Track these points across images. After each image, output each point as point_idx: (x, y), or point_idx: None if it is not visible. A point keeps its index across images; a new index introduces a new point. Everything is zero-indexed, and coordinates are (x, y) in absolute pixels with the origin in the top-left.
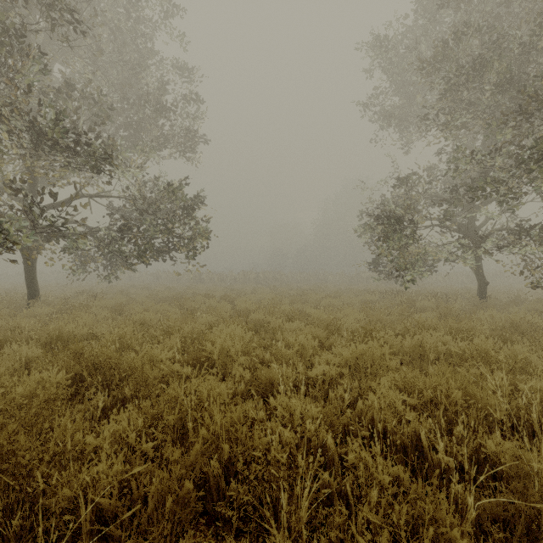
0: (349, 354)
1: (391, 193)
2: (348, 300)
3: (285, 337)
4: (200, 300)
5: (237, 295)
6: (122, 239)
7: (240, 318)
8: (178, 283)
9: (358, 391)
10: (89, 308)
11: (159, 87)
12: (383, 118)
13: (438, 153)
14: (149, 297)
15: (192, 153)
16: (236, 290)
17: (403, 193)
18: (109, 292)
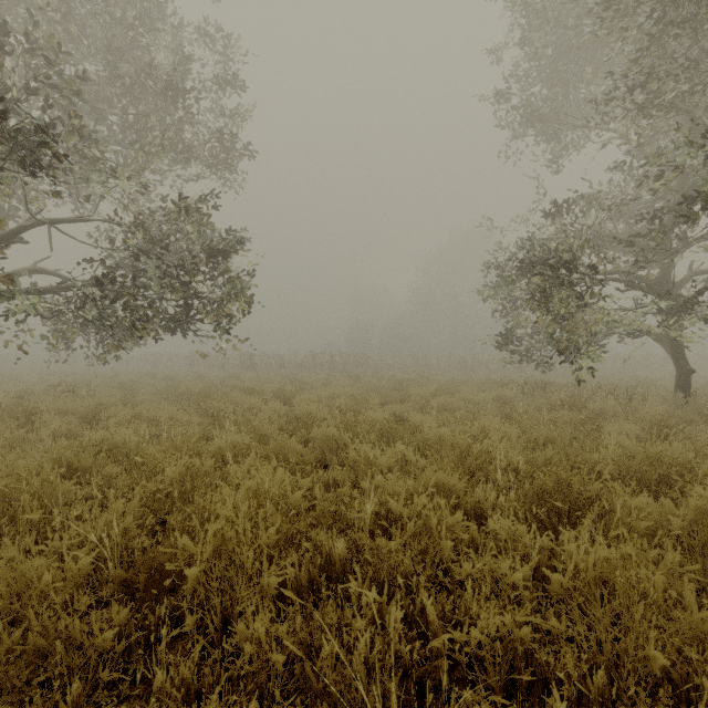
0: (567, 578)
1: (533, 233)
2: (472, 398)
3: (379, 484)
4: (237, 399)
5: (299, 390)
6: (103, 299)
7: (294, 436)
8: (220, 370)
9: (606, 701)
10: (38, 415)
11: (174, 61)
12: (521, 119)
13: (610, 168)
14: (160, 393)
15: (230, 172)
16: (299, 381)
17: (553, 232)
18: (109, 383)
